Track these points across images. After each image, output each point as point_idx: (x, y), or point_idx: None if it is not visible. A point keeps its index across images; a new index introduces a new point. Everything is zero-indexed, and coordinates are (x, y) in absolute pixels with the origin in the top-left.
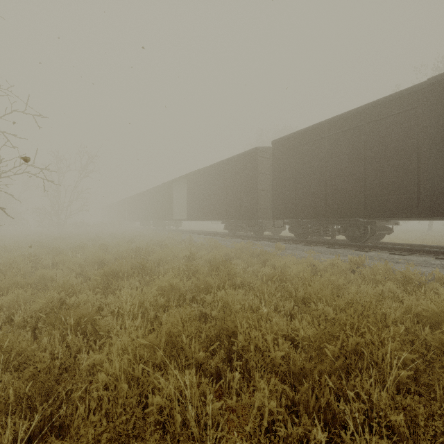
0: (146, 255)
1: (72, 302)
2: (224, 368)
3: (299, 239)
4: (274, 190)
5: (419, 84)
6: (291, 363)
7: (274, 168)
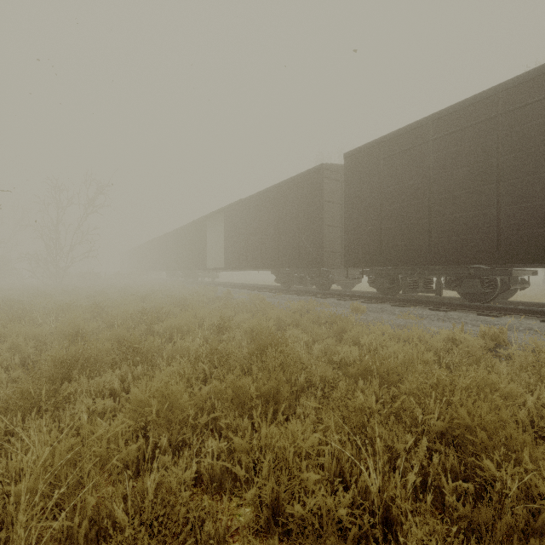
0: (152, 323)
1: None
2: None
3: (384, 296)
4: (348, 225)
5: None
6: None
7: (348, 192)
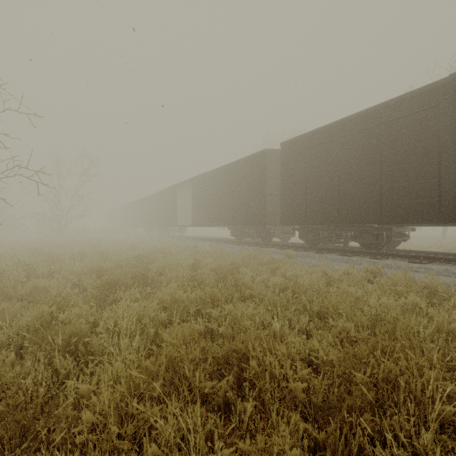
0: (148, 263)
1: (64, 317)
2: (233, 398)
3: (310, 246)
4: (283, 194)
5: (440, 81)
6: (312, 393)
7: (283, 171)
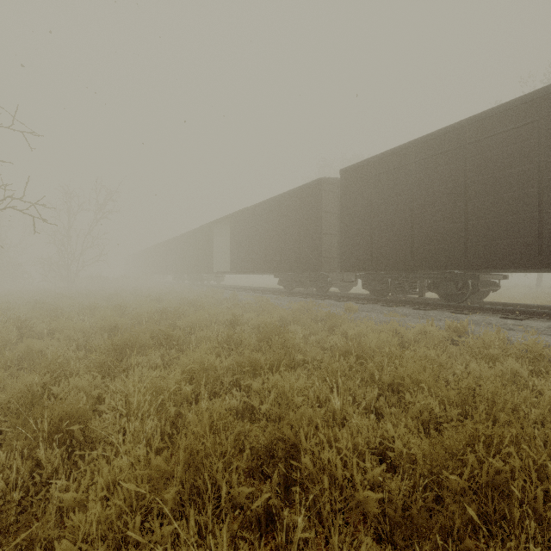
0: (174, 319)
1: (59, 390)
2: (279, 506)
3: (376, 298)
4: (343, 234)
5: (541, 89)
6: (387, 500)
7: (343, 205)
